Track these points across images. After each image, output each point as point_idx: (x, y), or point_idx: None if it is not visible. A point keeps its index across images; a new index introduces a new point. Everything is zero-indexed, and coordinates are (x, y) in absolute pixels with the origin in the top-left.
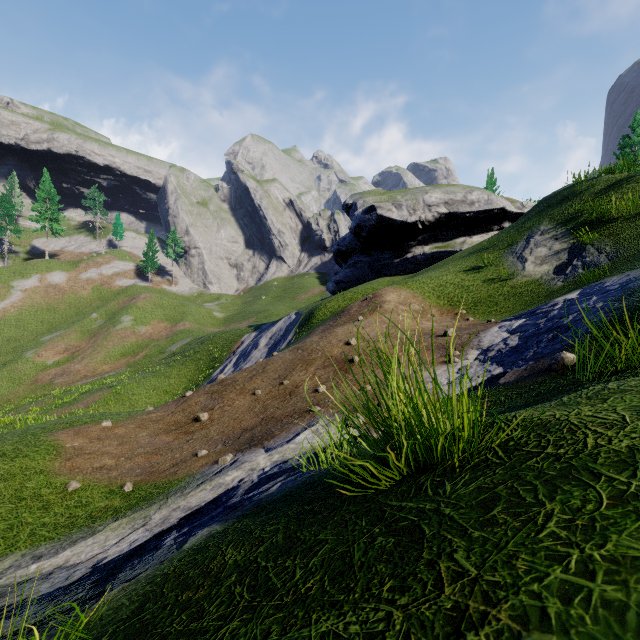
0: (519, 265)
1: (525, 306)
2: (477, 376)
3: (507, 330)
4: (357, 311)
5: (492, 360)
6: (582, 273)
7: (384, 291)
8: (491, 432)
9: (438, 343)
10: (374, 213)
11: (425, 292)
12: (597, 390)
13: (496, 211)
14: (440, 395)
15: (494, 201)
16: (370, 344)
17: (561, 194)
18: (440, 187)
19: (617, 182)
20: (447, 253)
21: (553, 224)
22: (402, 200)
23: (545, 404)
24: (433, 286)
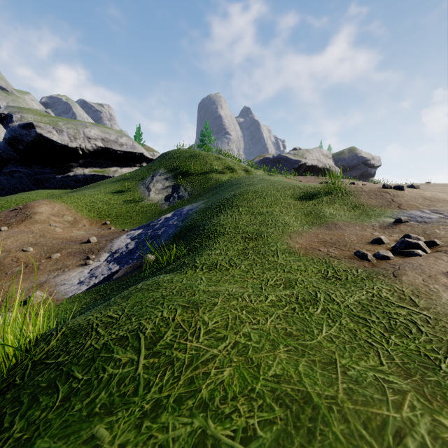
0: (147, 193)
1: (147, 220)
2: (102, 274)
3: (131, 237)
4: (2, 221)
5: (115, 260)
6: (177, 201)
7: (37, 203)
8: (41, 346)
9: (81, 249)
10: (33, 130)
11: (79, 206)
12: (131, 290)
13: (138, 154)
14: (68, 295)
15: (137, 147)
16: (11, 254)
17: (171, 153)
18: (99, 126)
19: (195, 154)
20: (103, 177)
21: (166, 170)
22: (64, 127)
23: (99, 306)
24: (86, 202)
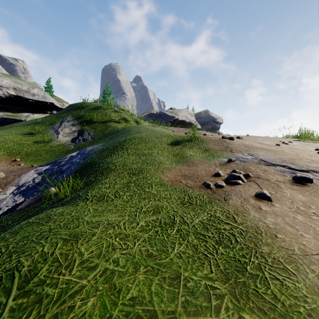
0: (56, 135)
1: (55, 157)
2: (6, 206)
3: (38, 172)
4: None
5: (21, 193)
6: (82, 143)
7: None
8: None
9: None
10: None
11: None
12: (23, 224)
13: (49, 103)
14: None
15: (48, 98)
16: None
17: (78, 105)
18: (11, 77)
19: (97, 107)
20: (15, 120)
21: (73, 118)
22: None
23: None
24: None
